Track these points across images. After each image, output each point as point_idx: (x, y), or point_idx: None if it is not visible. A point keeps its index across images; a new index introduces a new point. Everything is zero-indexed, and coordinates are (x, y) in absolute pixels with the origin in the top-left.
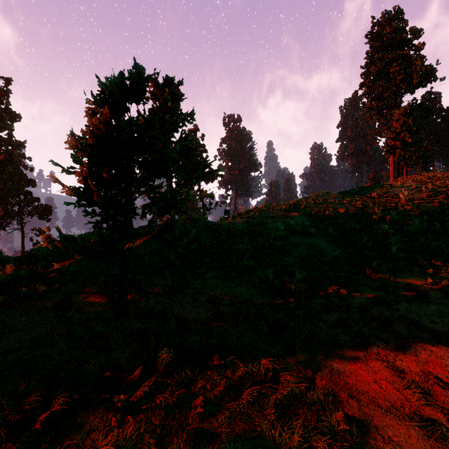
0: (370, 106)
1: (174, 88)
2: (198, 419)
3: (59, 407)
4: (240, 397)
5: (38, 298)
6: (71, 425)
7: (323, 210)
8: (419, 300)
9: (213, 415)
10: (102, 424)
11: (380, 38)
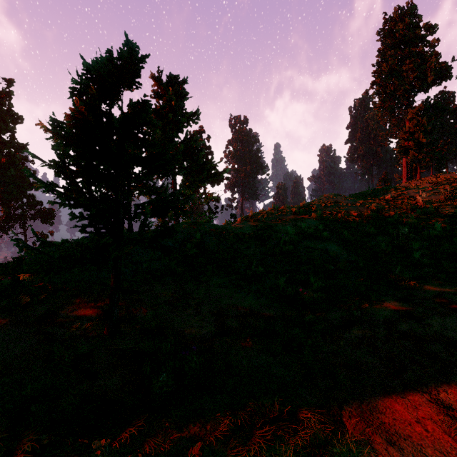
0: (381, 106)
1: (178, 86)
2: None
3: (23, 455)
4: (250, 441)
5: (21, 310)
6: None
7: (334, 213)
8: (454, 314)
9: None
10: None
11: (392, 35)
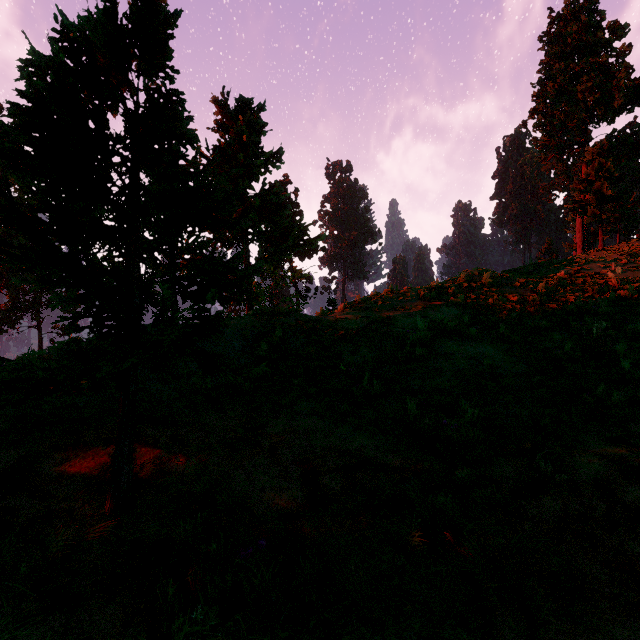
0: (545, 144)
1: (252, 114)
2: None
3: None
4: None
5: None
6: None
7: (483, 298)
8: None
9: None
10: None
11: (562, 41)
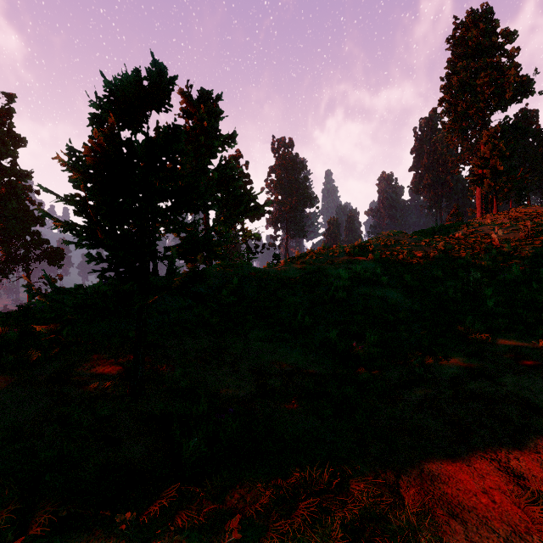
0: (451, 127)
1: (211, 103)
2: None
3: (38, 530)
4: (295, 514)
5: (30, 368)
6: None
7: (395, 254)
8: (531, 372)
9: None
10: None
11: (464, 43)
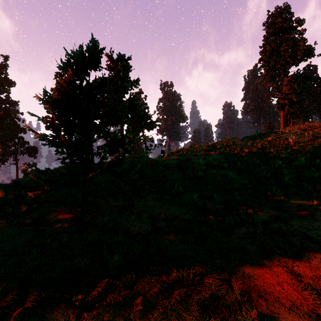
0: (266, 75)
1: (124, 62)
2: (139, 315)
3: (29, 304)
4: (172, 296)
5: (21, 216)
6: (38, 319)
7: (232, 150)
8: (308, 218)
9: (151, 312)
10: (63, 318)
11: (273, 26)
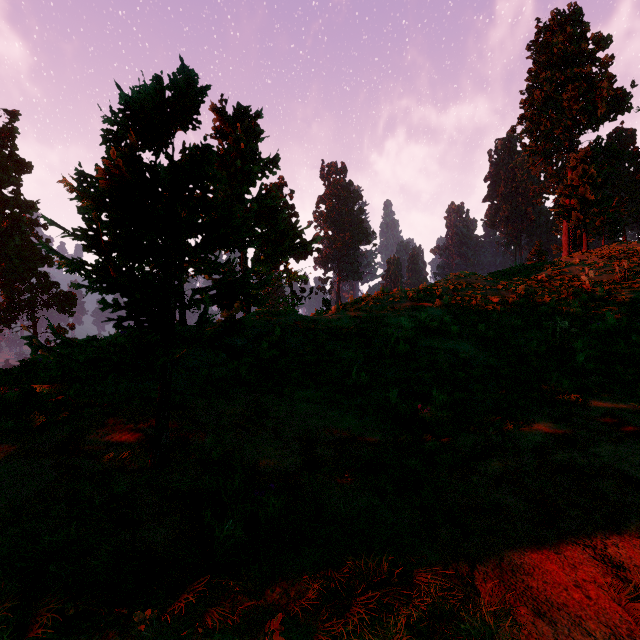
0: (533, 149)
1: (249, 122)
2: None
3: (40, 631)
4: (349, 612)
5: (33, 435)
6: None
7: (467, 299)
8: (630, 440)
9: None
10: None
11: (549, 50)
